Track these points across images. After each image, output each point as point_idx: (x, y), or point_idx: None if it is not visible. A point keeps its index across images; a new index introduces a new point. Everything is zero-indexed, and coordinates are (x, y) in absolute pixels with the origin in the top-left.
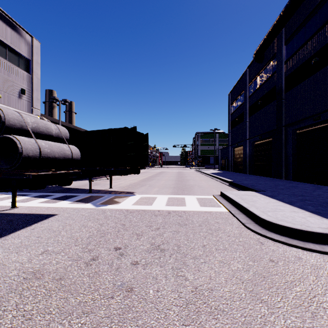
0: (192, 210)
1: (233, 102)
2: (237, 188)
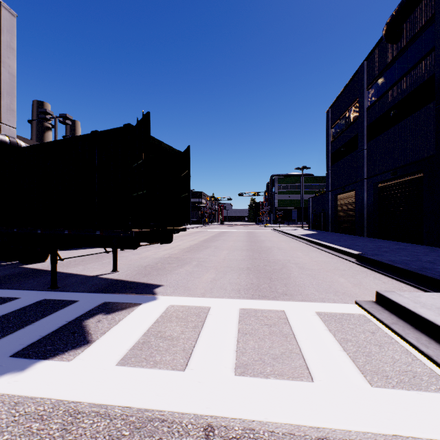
0: (362, 436)
1: (336, 122)
2: (390, 275)
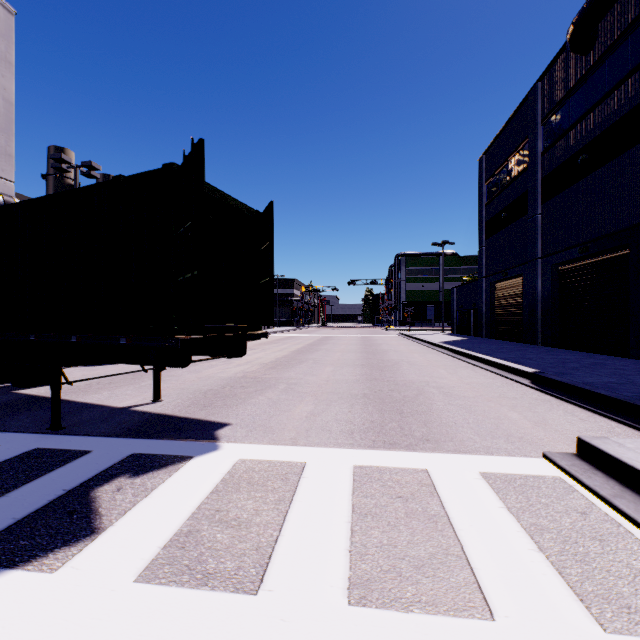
0: None
1: (494, 175)
2: (589, 407)
